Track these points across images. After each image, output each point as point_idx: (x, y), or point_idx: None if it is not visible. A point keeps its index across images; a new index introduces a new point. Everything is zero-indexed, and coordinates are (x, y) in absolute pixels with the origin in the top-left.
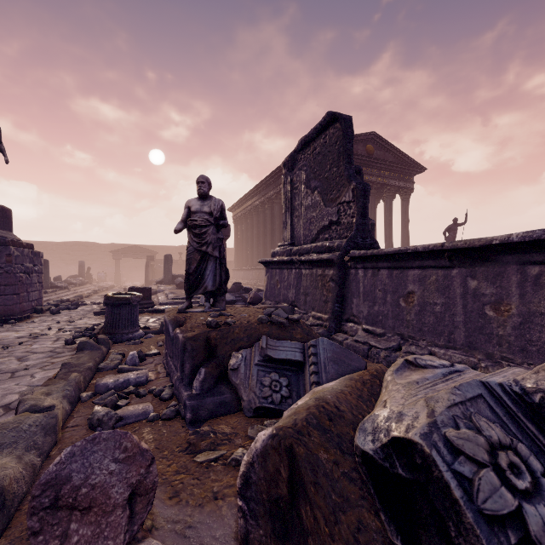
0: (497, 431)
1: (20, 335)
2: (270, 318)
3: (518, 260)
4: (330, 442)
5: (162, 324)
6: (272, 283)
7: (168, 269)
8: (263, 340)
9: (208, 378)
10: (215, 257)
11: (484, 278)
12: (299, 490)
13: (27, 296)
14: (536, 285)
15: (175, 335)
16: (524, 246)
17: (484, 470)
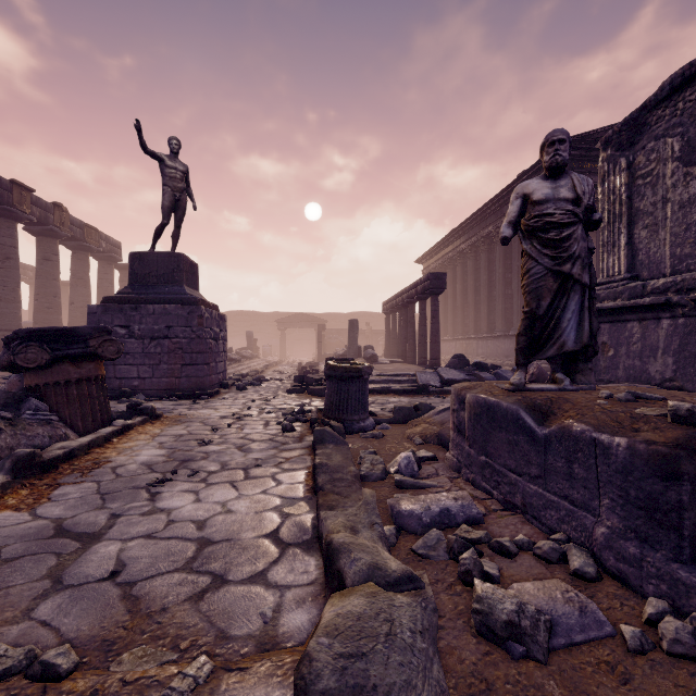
0: None
1: (221, 415)
2: None
3: None
4: None
5: (396, 409)
6: None
7: (353, 338)
8: None
9: None
10: (583, 285)
11: None
12: None
13: (215, 367)
14: None
15: (571, 434)
16: None
17: None
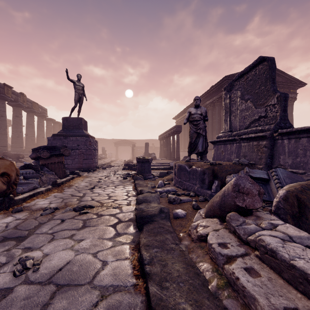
0: None
1: (101, 175)
2: (240, 162)
3: None
4: None
5: (160, 173)
6: (218, 153)
7: (146, 150)
8: (246, 168)
9: (219, 185)
10: (203, 135)
11: None
12: (305, 210)
13: (94, 160)
14: None
15: (193, 169)
16: None
17: None
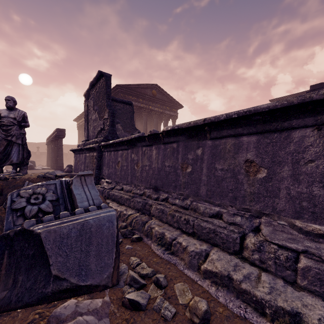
0: (42, 190)
1: None
2: (44, 175)
3: (141, 145)
4: None
5: None
6: (76, 162)
7: None
8: (26, 183)
9: None
10: (19, 144)
11: (135, 153)
12: None
13: None
14: (144, 155)
15: None
16: (139, 139)
17: (21, 198)
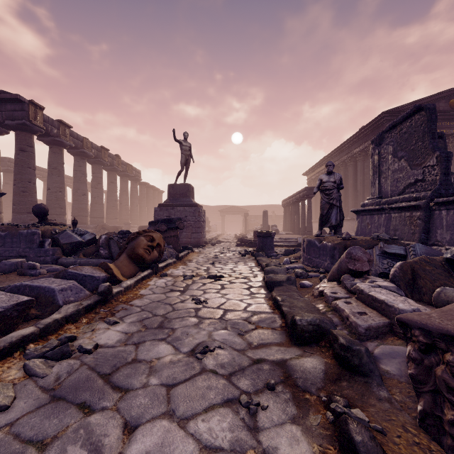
0: None
1: (214, 252)
2: (378, 237)
3: None
4: (430, 266)
5: (285, 250)
6: (363, 225)
7: (265, 221)
8: (381, 243)
9: None
10: (337, 206)
11: None
12: (417, 278)
13: (203, 234)
14: None
15: (323, 244)
16: None
17: None
